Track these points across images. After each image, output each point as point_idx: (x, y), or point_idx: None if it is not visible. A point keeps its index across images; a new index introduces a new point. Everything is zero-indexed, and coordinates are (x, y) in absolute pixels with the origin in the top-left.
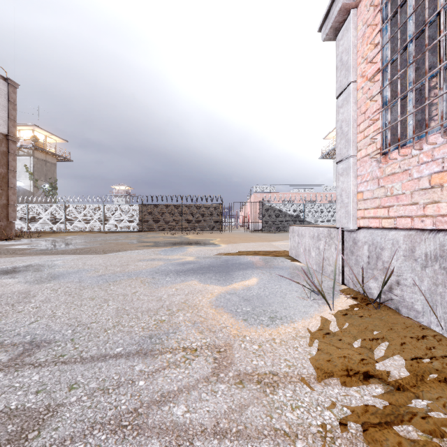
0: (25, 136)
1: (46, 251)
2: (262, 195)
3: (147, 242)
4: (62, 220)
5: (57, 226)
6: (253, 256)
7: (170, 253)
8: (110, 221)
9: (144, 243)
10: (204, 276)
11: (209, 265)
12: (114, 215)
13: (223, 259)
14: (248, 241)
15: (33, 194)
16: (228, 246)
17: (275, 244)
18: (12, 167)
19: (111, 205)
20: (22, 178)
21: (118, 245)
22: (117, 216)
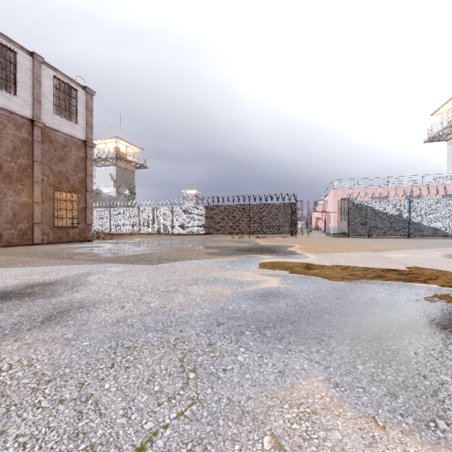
0: (111, 148)
1: (101, 256)
2: (345, 192)
3: (211, 247)
4: (136, 222)
5: (132, 228)
6: (385, 283)
7: (239, 267)
8: (178, 224)
9: (208, 249)
10: (332, 356)
11: (316, 306)
12: (182, 217)
13: (332, 288)
14: (343, 249)
15: (116, 199)
16: (319, 258)
17: (392, 257)
18: (90, 171)
19: (178, 207)
20: (108, 185)
21: (178, 251)
22: (184, 218)
